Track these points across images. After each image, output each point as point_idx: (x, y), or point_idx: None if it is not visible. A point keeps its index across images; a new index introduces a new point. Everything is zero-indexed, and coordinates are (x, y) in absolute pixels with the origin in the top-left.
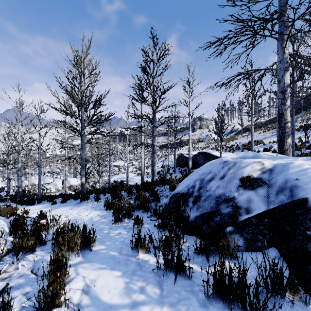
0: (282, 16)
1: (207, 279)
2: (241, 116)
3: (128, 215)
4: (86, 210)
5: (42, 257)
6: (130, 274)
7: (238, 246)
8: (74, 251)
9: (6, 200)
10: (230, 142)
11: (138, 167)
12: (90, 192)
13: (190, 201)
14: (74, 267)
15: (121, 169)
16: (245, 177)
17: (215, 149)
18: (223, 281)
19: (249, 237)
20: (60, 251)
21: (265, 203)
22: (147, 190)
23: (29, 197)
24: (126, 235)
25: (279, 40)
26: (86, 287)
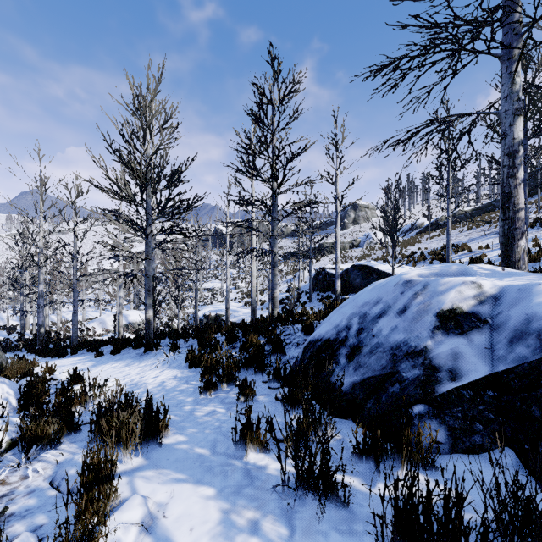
0: (510, 16)
1: (382, 512)
2: (428, 201)
3: (227, 379)
4: (154, 368)
5: (70, 456)
6: (232, 494)
7: (436, 443)
8: (128, 446)
9: (18, 349)
10: (409, 248)
11: (246, 292)
12: (161, 336)
13: (341, 354)
14: (128, 476)
15: (216, 295)
16: (447, 310)
17: (381, 261)
18: (414, 517)
19: (456, 425)
20: (104, 445)
21: (486, 361)
22: (262, 332)
23: (58, 343)
24: (225, 417)
25: (503, 59)
26: (148, 518)
